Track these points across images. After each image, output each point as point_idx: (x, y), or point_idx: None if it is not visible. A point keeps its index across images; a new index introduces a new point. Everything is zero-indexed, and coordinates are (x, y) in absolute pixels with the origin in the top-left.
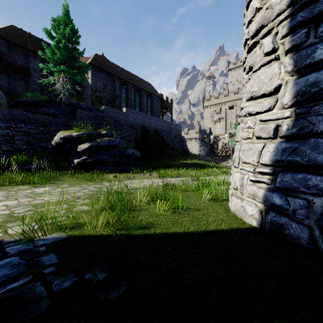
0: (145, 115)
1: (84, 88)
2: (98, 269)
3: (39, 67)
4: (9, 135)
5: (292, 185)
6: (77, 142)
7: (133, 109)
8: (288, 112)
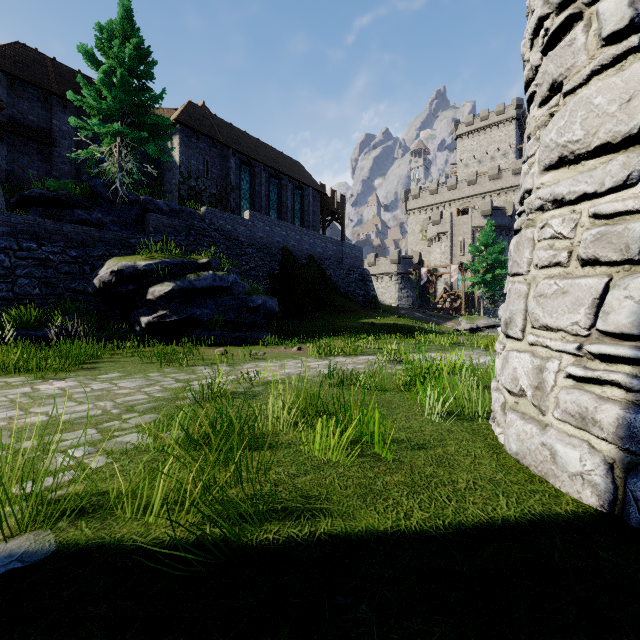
0: (288, 227)
1: (164, 171)
2: None
3: (73, 129)
4: (4, 265)
5: None
6: (147, 280)
7: (266, 214)
8: None
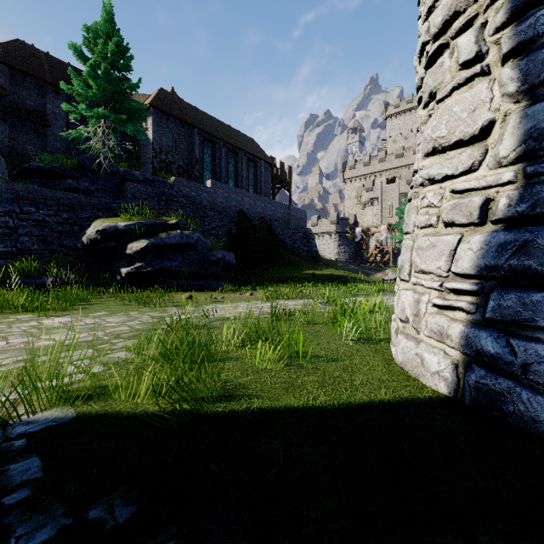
0: (244, 193)
1: (140, 147)
2: (120, 494)
3: (64, 112)
4: (9, 225)
5: (521, 316)
6: (126, 237)
7: (225, 182)
8: (509, 172)
